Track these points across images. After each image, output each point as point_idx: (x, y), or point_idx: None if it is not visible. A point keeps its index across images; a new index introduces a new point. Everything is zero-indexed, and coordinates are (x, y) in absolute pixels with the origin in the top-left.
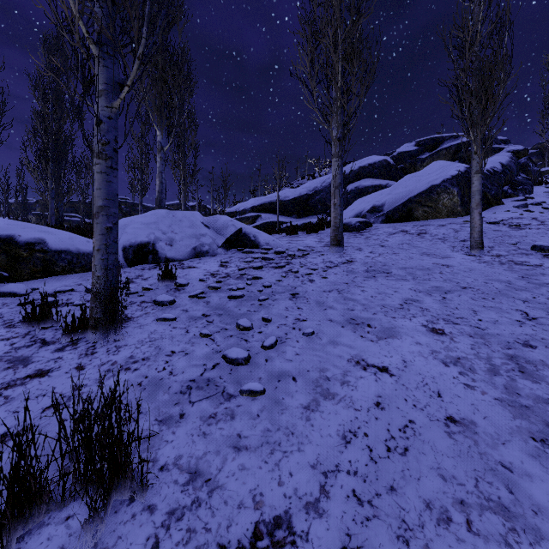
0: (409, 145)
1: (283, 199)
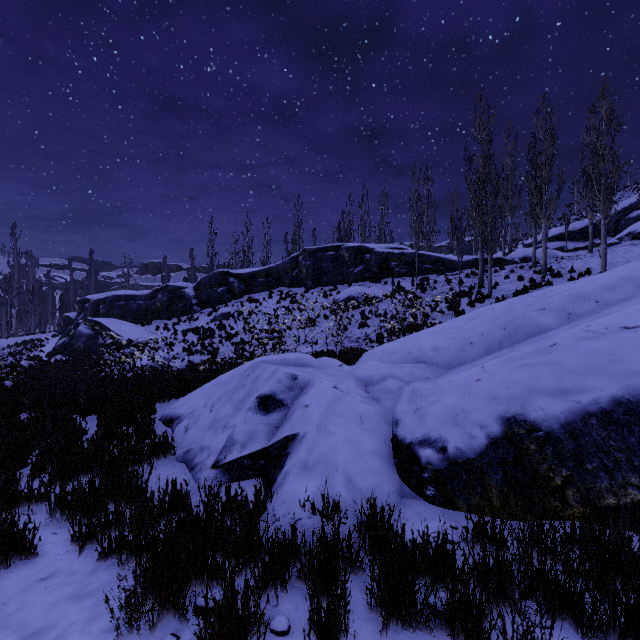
0: None
1: (571, 230)
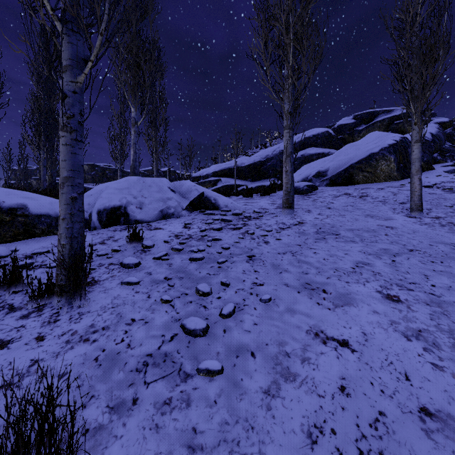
0: (348, 118)
1: (240, 165)
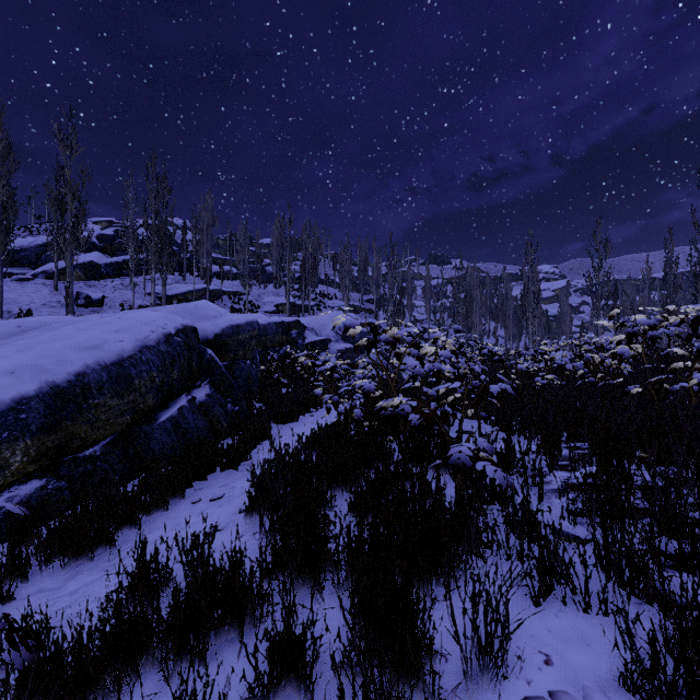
0: (110, 230)
1: None
